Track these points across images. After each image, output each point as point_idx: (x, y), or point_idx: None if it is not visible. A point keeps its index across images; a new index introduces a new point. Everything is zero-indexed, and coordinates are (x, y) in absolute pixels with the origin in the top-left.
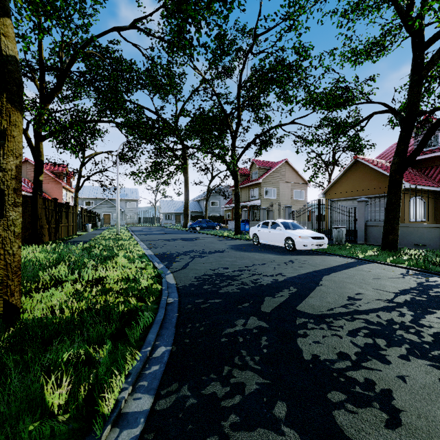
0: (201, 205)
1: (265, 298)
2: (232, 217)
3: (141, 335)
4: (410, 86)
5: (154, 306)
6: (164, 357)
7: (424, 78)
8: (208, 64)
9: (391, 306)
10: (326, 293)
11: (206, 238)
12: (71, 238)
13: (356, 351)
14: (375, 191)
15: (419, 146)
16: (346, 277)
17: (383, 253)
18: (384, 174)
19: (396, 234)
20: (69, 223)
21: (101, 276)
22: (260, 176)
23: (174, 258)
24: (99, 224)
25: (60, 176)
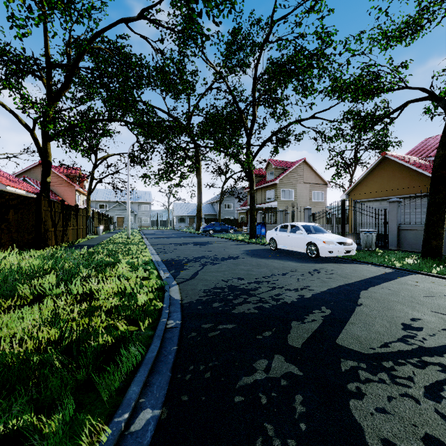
0: (215, 208)
1: (291, 323)
2: (247, 220)
3: (122, 384)
4: None
5: (149, 333)
6: (147, 433)
7: None
8: (221, 55)
9: None
10: (372, 318)
11: (219, 243)
12: (79, 242)
13: None
14: (407, 191)
15: None
16: (390, 293)
17: (425, 261)
18: (418, 172)
19: (440, 240)
20: (79, 226)
21: (93, 288)
22: (277, 176)
23: (183, 265)
24: (111, 227)
25: (74, 179)
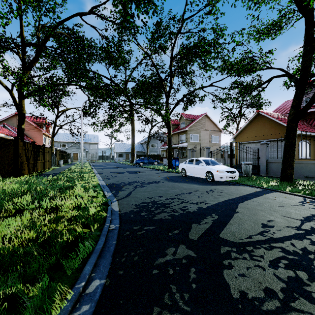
0: (144, 147)
1: (192, 224)
2: (166, 155)
3: (80, 265)
4: (303, 55)
5: (97, 233)
6: (96, 294)
7: (314, 48)
8: (148, 41)
9: (301, 233)
10: (243, 220)
11: (147, 171)
12: (46, 171)
13: (281, 287)
14: (273, 136)
15: (311, 100)
16: (257, 204)
17: (282, 183)
18: (280, 124)
19: (292, 169)
20: (45, 160)
21: (58, 204)
22: (187, 125)
23: (121, 187)
24: (69, 160)
25: (41, 125)
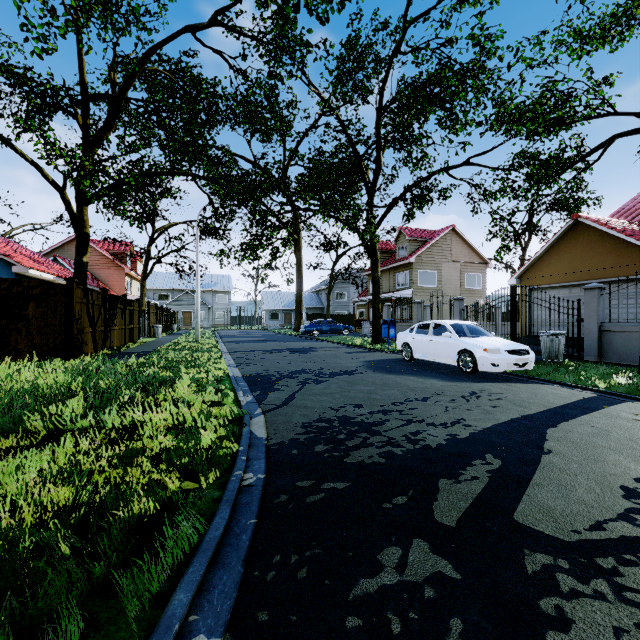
0: (322, 299)
1: (438, 482)
2: (368, 316)
3: (164, 585)
4: None
5: (214, 494)
6: None
7: None
8: (330, 75)
9: None
10: (569, 476)
11: (327, 349)
12: (128, 348)
13: None
14: (612, 272)
15: None
16: (595, 433)
17: None
18: (629, 243)
19: None
20: (128, 325)
21: (136, 420)
22: (412, 252)
23: (273, 383)
24: (175, 326)
25: (123, 258)
